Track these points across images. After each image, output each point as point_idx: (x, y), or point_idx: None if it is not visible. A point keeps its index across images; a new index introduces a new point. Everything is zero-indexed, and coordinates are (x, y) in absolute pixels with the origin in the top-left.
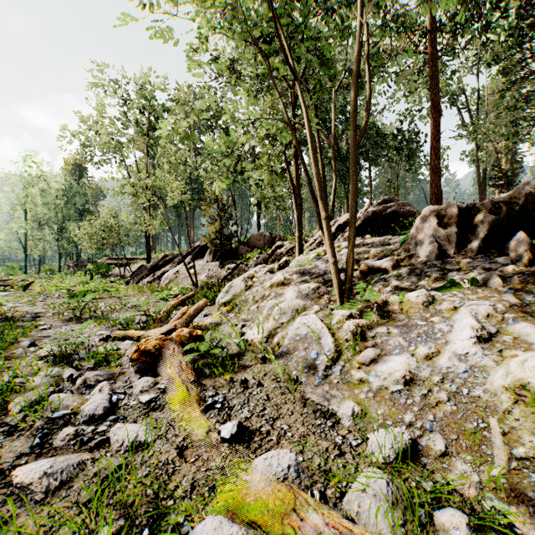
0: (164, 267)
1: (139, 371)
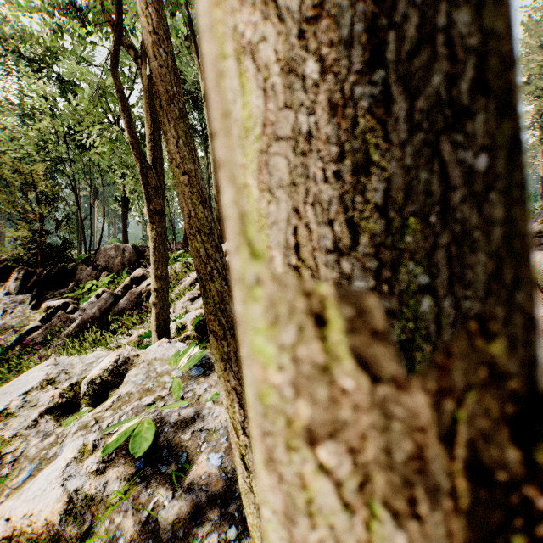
0: None
1: None
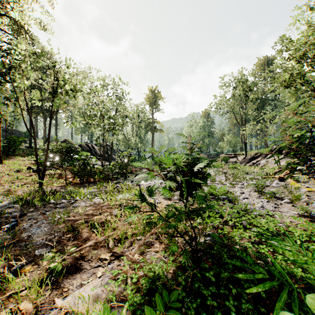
0: (257, 159)
1: (279, 181)
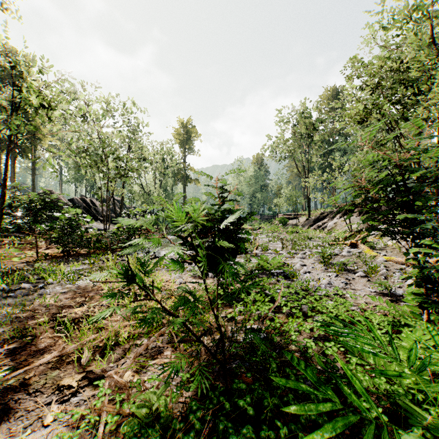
0: (323, 220)
1: (351, 248)
